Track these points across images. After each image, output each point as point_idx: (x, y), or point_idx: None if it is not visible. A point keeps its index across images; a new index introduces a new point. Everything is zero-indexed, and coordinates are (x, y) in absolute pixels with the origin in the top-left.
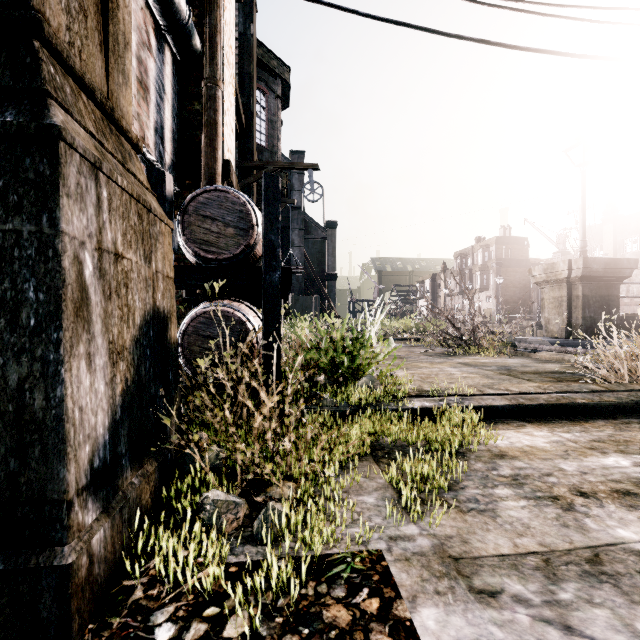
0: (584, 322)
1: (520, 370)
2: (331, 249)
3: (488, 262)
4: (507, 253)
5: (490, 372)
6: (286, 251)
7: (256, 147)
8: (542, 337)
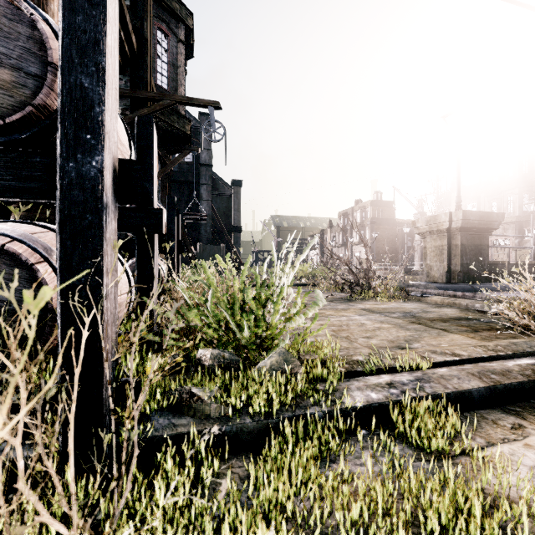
0: (462, 268)
1: (426, 317)
2: (237, 205)
3: (365, 220)
4: (379, 213)
5: (399, 320)
6: (195, 204)
7: (156, 88)
8: (426, 282)
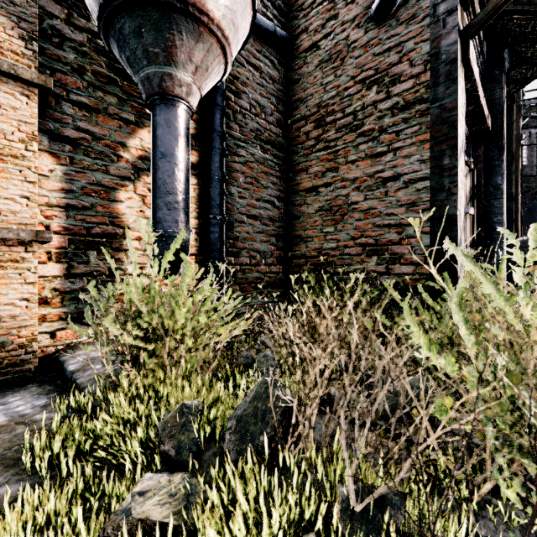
0: None
1: None
2: None
3: None
4: None
5: None
6: None
7: None
8: None
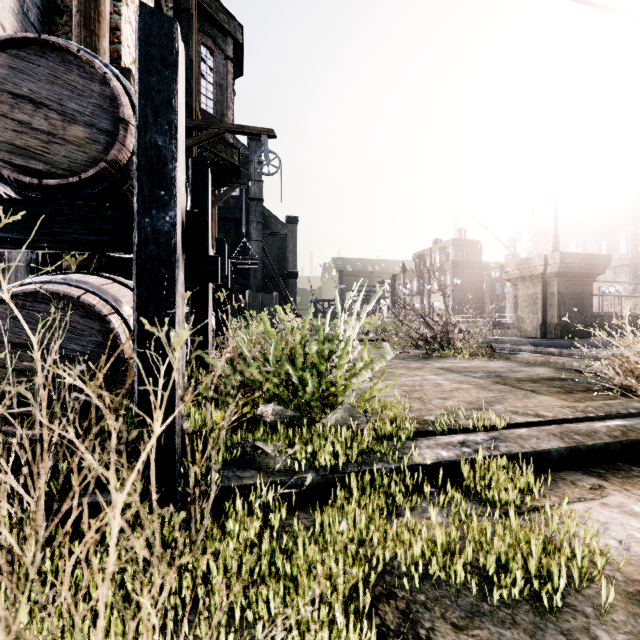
0: (559, 321)
1: (513, 377)
2: (292, 246)
3: (445, 263)
4: (463, 255)
5: (482, 380)
6: (243, 245)
7: (201, 113)
8: (517, 337)
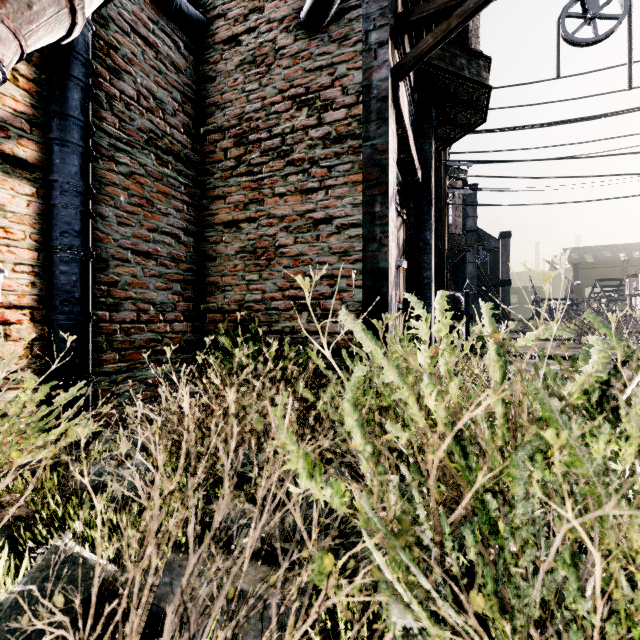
0: None
1: None
2: (505, 257)
3: None
4: None
5: None
6: (461, 267)
7: None
8: None
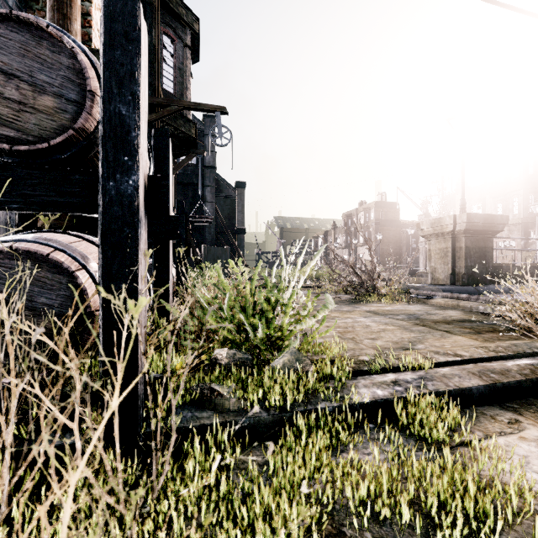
0: (466, 271)
1: (430, 319)
2: (240, 206)
3: (369, 222)
4: (383, 215)
5: (404, 322)
6: (199, 206)
7: (163, 93)
8: (431, 284)
